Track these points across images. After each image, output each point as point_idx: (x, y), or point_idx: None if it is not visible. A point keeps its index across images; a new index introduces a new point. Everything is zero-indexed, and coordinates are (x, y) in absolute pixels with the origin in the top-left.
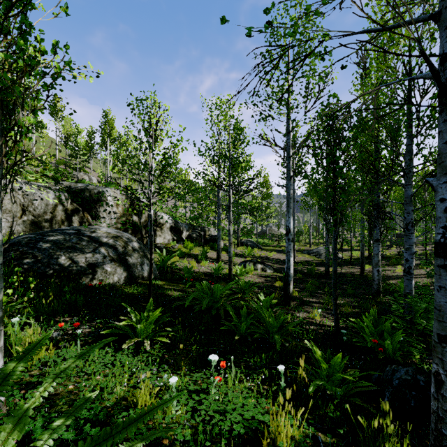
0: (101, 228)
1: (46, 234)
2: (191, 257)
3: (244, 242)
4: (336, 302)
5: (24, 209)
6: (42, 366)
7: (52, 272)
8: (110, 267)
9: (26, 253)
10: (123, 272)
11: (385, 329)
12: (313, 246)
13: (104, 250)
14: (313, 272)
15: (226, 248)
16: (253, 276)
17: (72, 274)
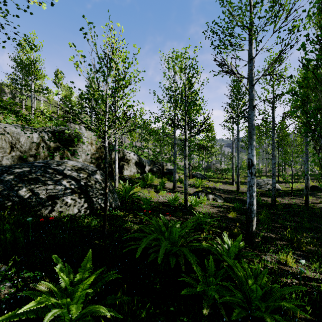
0: (69, 161)
1: (13, 166)
2: (151, 187)
3: (195, 175)
4: None
5: (12, 146)
6: None
7: (10, 203)
8: (71, 198)
9: None
10: (84, 203)
11: None
12: None
13: (66, 182)
14: (260, 203)
15: (180, 180)
16: (207, 206)
17: (31, 206)
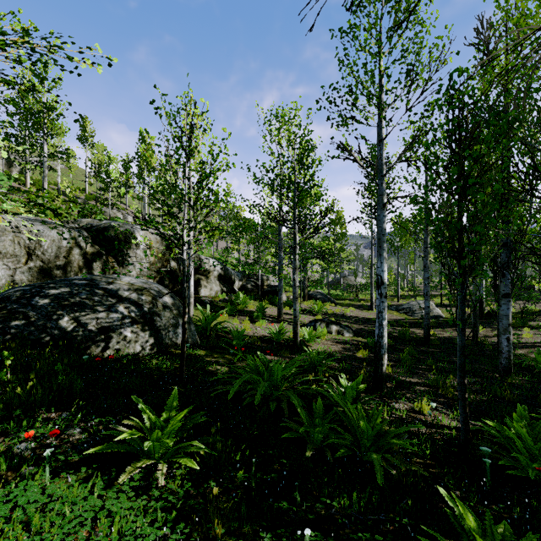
0: (123, 277)
1: (46, 286)
2: (243, 314)
3: (313, 295)
4: (464, 395)
5: (29, 253)
6: None
7: (48, 338)
8: (131, 331)
9: (15, 312)
10: (149, 338)
11: None
12: (402, 299)
13: (123, 308)
14: (407, 337)
15: (290, 303)
16: (327, 343)
17: (77, 341)
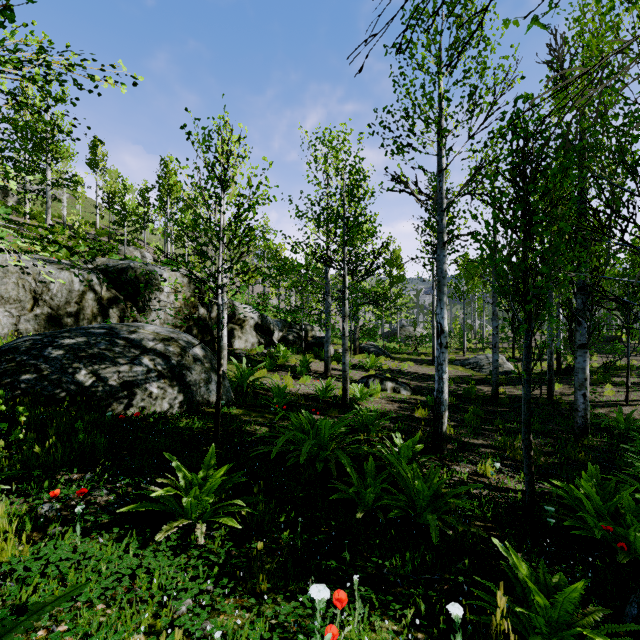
0: (147, 325)
1: (59, 335)
2: (285, 370)
3: (365, 348)
4: (529, 452)
5: (36, 298)
6: (6, 576)
7: (64, 394)
8: (157, 386)
9: (25, 364)
10: (178, 394)
11: (623, 505)
12: (469, 353)
13: (148, 360)
14: (473, 395)
15: (338, 357)
16: (381, 401)
17: (97, 398)
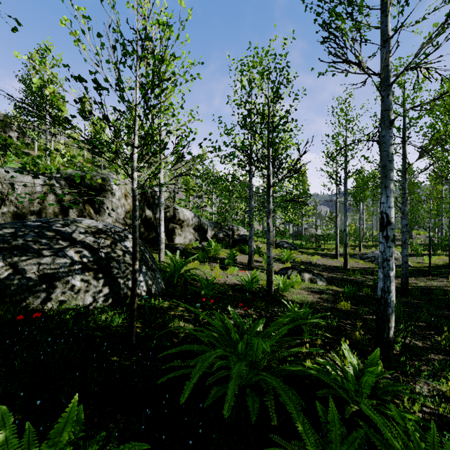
0: (84, 219)
1: None
2: (215, 261)
3: (279, 244)
4: None
5: (2, 198)
6: None
7: None
8: (80, 279)
9: None
10: (103, 287)
11: None
12: (363, 249)
13: (73, 252)
14: None
15: (259, 251)
16: (302, 292)
17: (10, 292)
